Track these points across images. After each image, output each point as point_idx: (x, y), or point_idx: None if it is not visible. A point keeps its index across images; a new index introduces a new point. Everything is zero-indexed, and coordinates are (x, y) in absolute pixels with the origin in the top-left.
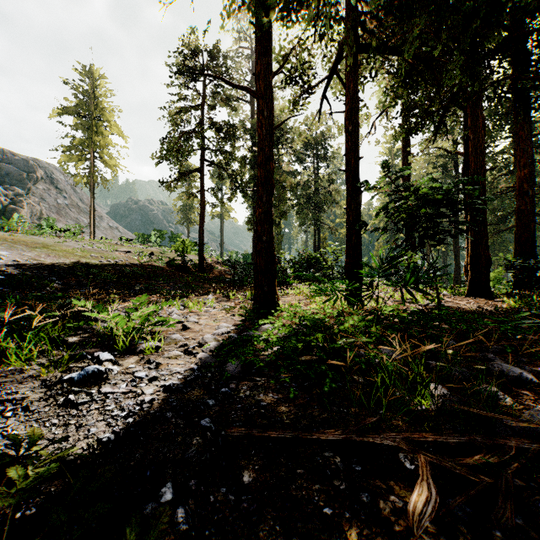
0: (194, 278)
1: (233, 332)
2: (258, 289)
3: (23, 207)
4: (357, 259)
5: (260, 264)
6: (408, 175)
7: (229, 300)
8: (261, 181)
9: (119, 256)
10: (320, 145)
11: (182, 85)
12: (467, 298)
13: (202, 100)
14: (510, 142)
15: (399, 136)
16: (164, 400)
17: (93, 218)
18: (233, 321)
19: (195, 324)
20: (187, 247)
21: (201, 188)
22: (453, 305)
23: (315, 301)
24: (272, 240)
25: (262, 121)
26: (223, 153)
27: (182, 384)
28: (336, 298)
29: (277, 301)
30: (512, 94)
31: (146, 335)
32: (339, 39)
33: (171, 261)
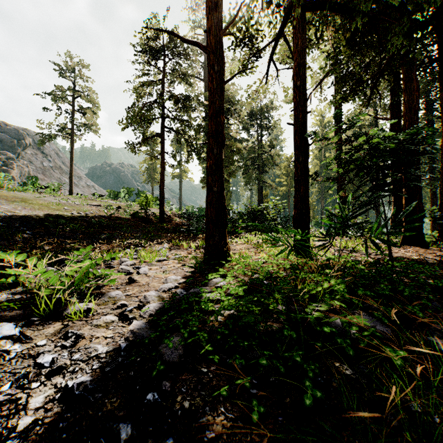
0: (154, 228)
1: (181, 287)
2: (209, 239)
3: (13, 168)
4: (305, 210)
5: (211, 214)
6: (340, 140)
7: (182, 249)
8: (211, 133)
9: (90, 209)
10: (262, 117)
11: (145, 62)
12: (403, 247)
13: (163, 76)
14: (422, 113)
15: (336, 101)
16: (50, 424)
17: (71, 178)
18: (183, 271)
19: (143, 276)
20: (150, 202)
21: (161, 151)
22: (394, 254)
23: (263, 250)
24: (223, 191)
25: (213, 74)
26: (180, 121)
27: (94, 382)
28: (290, 249)
29: (227, 251)
30: (438, 63)
31: (85, 291)
32: (285, 6)
33: (135, 214)
